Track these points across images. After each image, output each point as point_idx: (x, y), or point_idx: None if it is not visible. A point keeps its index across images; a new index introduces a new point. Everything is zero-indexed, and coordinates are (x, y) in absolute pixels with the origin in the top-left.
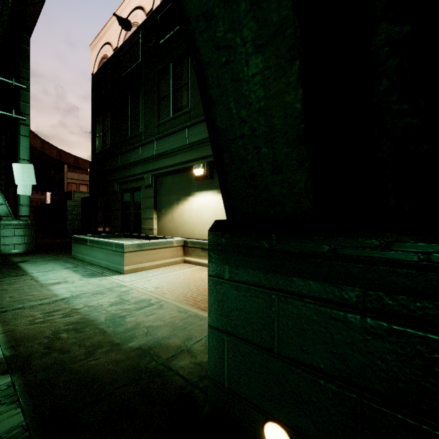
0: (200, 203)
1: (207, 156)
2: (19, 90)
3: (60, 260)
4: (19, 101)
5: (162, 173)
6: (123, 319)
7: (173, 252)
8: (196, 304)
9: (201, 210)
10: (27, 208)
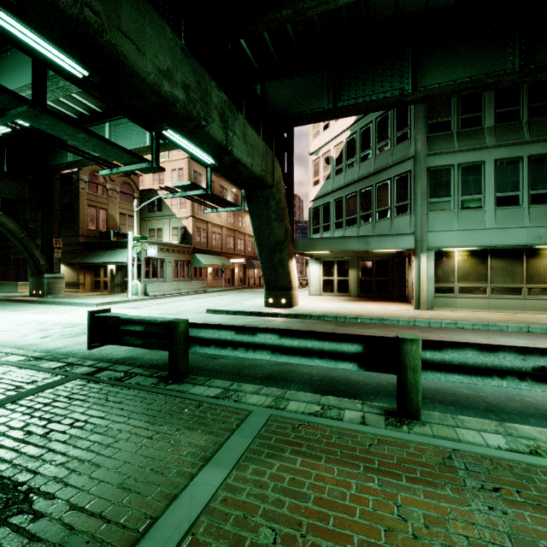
0: None
1: None
2: None
3: None
4: None
5: None
6: (18, 295)
7: None
8: None
9: None
10: None
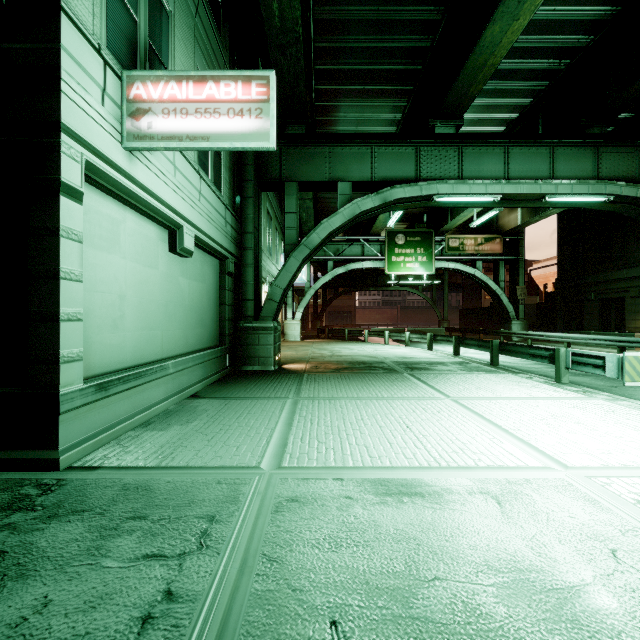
0: None
1: None
2: (518, 241)
3: None
4: (518, 247)
5: None
6: None
7: None
8: None
9: None
10: (522, 313)
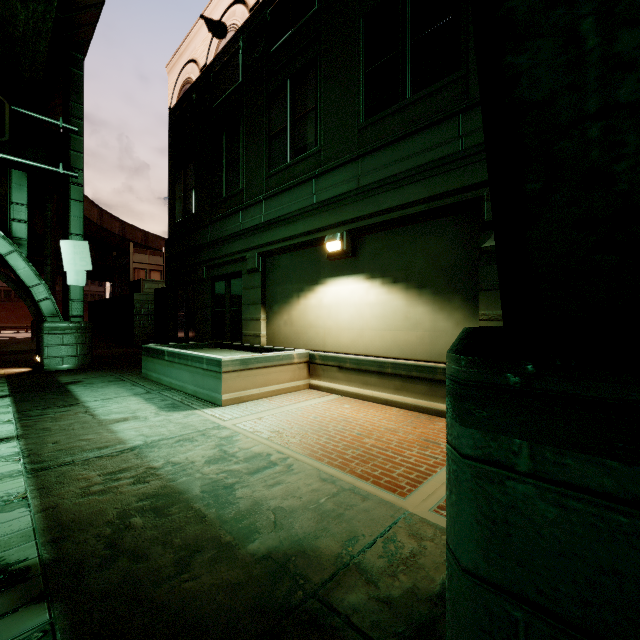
0: (335, 295)
1: (348, 221)
2: (69, 135)
3: (125, 382)
4: (69, 150)
5: (275, 251)
6: (230, 492)
7: (294, 371)
8: (347, 466)
9: (336, 307)
10: (80, 305)
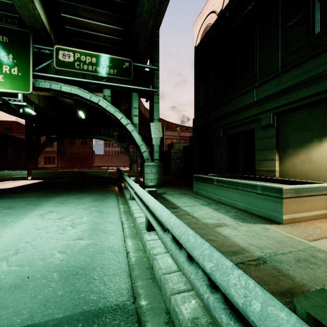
0: None
1: None
2: (153, 71)
3: (188, 195)
4: (153, 79)
5: (293, 108)
6: None
7: None
8: None
9: None
10: (157, 154)
